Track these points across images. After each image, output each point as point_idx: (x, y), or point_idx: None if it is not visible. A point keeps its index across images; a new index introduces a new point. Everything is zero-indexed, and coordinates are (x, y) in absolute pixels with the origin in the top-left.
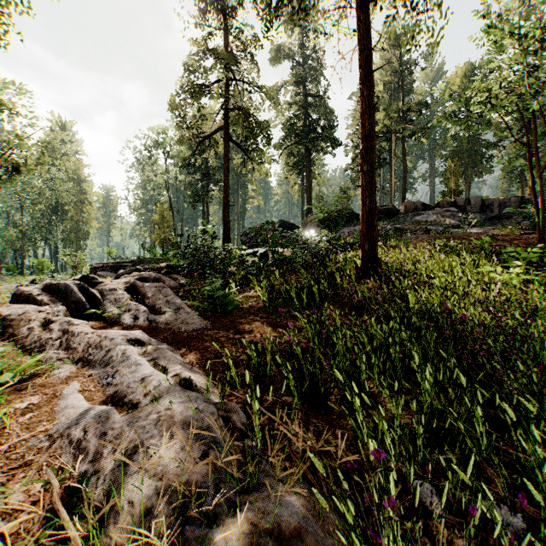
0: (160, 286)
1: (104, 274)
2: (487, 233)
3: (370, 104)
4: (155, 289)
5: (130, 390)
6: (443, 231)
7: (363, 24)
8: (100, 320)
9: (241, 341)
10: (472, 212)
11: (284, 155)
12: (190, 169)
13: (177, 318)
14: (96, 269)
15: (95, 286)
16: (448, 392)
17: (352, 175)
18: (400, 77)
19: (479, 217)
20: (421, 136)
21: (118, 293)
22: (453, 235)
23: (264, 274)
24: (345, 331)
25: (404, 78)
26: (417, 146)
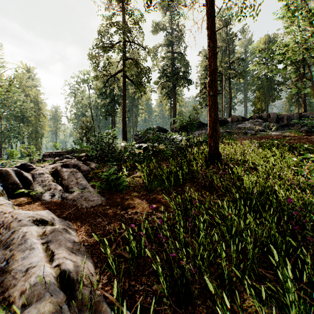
0: (74, 171)
1: (48, 159)
2: (282, 135)
3: (214, 52)
4: (70, 173)
5: (14, 282)
6: (255, 133)
7: (210, 0)
8: (28, 196)
9: (125, 217)
10: (271, 122)
11: (160, 88)
12: (104, 96)
13: (82, 196)
14: (45, 156)
15: (30, 171)
16: (297, 276)
17: (200, 100)
18: (228, 42)
19: (275, 125)
20: (240, 77)
21: (44, 176)
22: (261, 136)
23: (146, 160)
24: (203, 211)
25: (230, 43)
26: (238, 83)
